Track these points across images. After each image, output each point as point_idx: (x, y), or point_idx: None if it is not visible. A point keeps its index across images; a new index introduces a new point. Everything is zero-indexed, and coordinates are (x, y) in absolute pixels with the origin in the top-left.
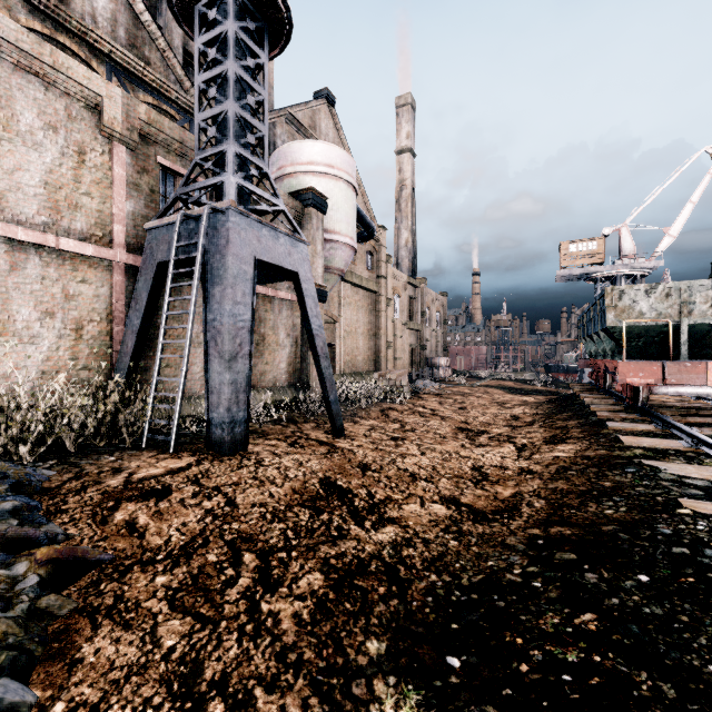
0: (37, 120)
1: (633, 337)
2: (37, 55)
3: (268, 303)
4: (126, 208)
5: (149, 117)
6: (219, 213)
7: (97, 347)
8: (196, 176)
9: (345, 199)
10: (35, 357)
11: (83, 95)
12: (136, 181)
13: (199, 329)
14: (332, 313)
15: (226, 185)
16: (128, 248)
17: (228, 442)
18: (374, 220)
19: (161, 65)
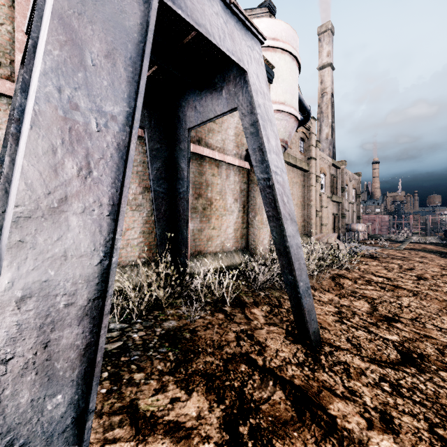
0: None
1: None
2: None
3: (215, 167)
4: None
5: None
6: None
7: None
8: None
9: (289, 72)
10: None
11: None
12: None
13: (137, 190)
14: None
15: None
16: None
17: None
18: None
19: None
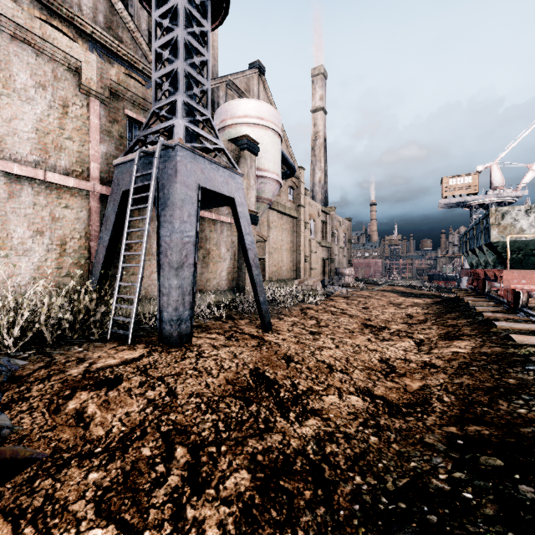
0: (29, 80)
1: (514, 250)
2: (29, 28)
3: (212, 225)
4: (100, 150)
5: (118, 78)
6: (170, 149)
7: (74, 258)
8: (153, 122)
9: (272, 144)
10: (28, 266)
11: (66, 60)
12: (108, 129)
13: None
14: (262, 233)
15: (175, 127)
16: (102, 181)
17: (175, 336)
18: (295, 162)
19: (131, 42)
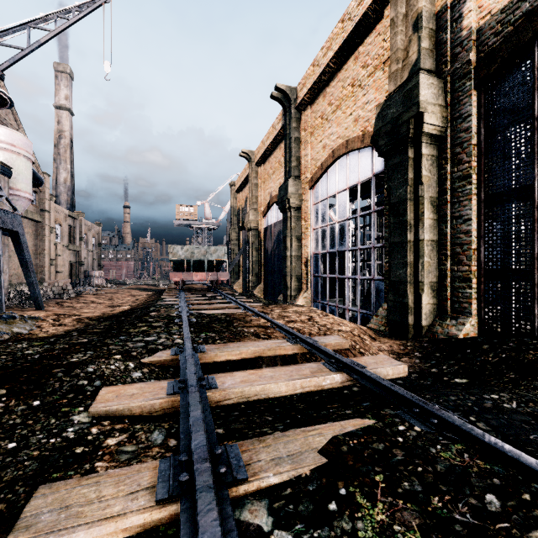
0: None
1: (179, 264)
2: None
3: None
4: None
5: None
6: None
7: None
8: None
9: (25, 168)
10: None
11: None
12: None
13: None
14: None
15: None
16: None
17: None
18: (39, 168)
19: None
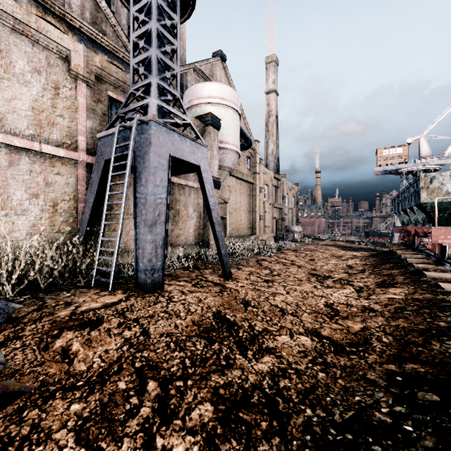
0: (27, 66)
1: (441, 210)
2: (26, 22)
3: (181, 189)
4: (86, 125)
5: (102, 65)
6: (145, 123)
7: (64, 217)
8: (131, 101)
9: (232, 121)
10: (25, 224)
11: (58, 49)
12: (93, 108)
13: None
14: (224, 196)
15: (150, 105)
16: (88, 152)
17: (149, 283)
18: (251, 136)
19: (113, 35)
